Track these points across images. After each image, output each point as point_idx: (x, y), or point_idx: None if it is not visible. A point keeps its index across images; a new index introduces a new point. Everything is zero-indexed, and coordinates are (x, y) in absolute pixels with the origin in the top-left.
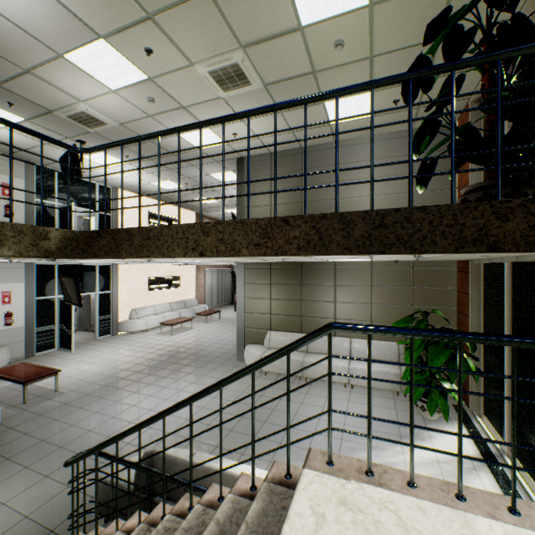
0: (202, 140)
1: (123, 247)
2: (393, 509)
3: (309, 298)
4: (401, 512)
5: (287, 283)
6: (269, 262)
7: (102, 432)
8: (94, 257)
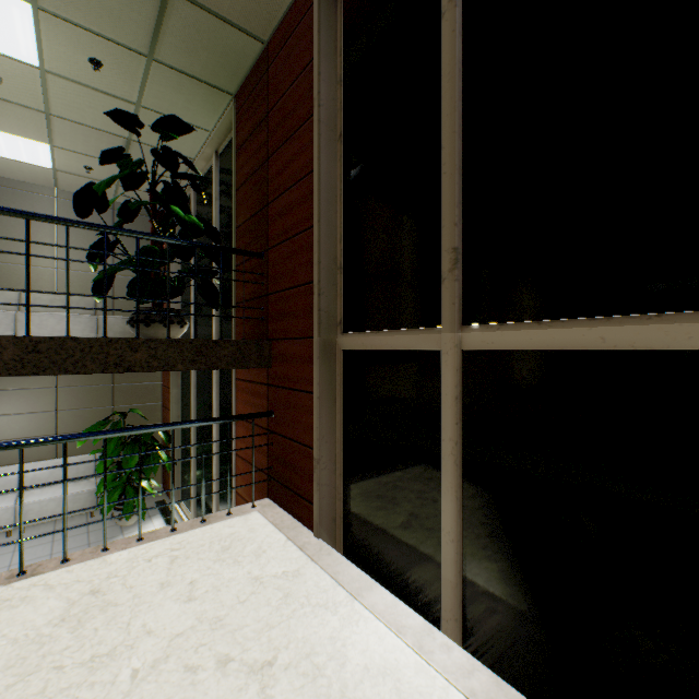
0: None
1: None
2: (43, 583)
3: None
4: (51, 581)
5: None
6: None
7: None
8: None
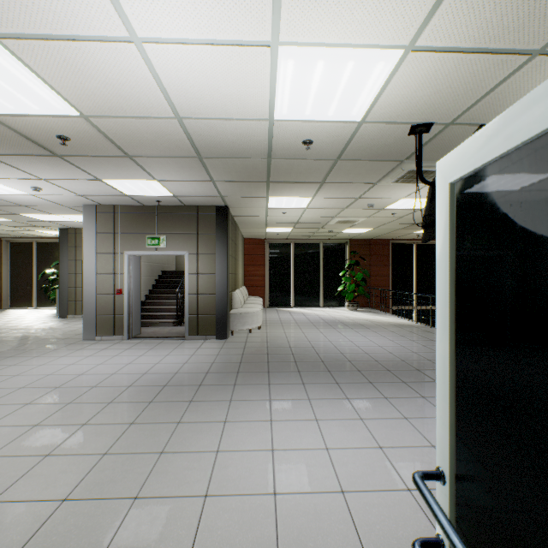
0: (288, 202)
1: None
2: None
3: None
4: None
5: None
6: None
7: None
8: None
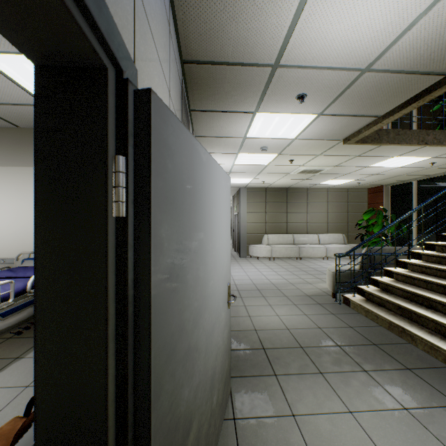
0: None
1: (382, 138)
2: None
3: (292, 211)
4: None
5: (277, 202)
6: (266, 187)
7: (245, 284)
8: (363, 142)
